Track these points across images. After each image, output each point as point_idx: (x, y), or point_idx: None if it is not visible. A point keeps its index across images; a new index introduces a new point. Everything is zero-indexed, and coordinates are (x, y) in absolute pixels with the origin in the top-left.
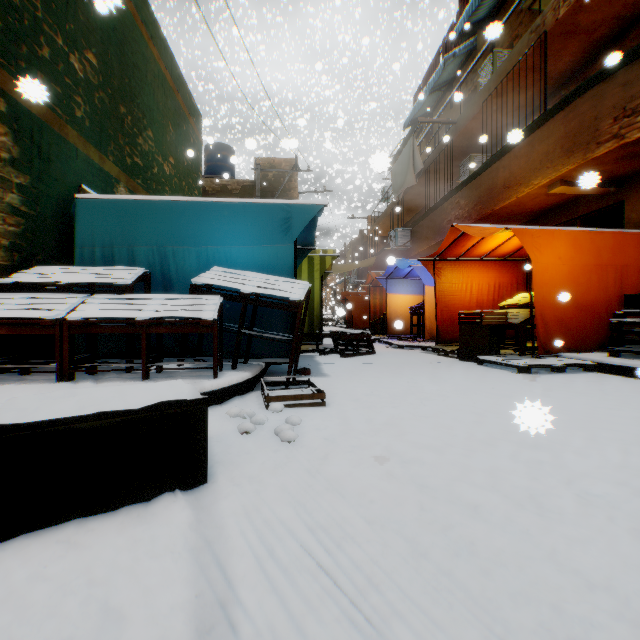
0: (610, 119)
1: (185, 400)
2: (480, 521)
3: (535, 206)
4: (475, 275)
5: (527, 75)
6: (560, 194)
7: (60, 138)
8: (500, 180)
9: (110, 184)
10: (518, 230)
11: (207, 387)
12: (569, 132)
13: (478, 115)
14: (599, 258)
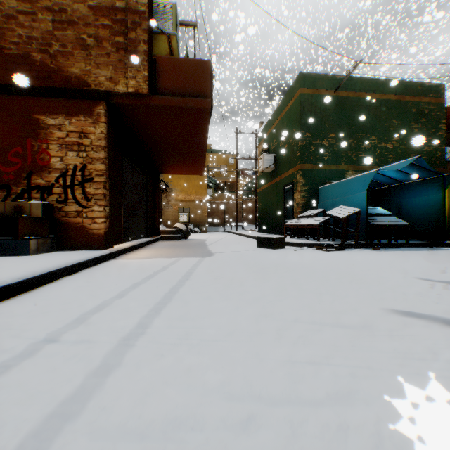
0: None
1: (302, 244)
2: (275, 254)
3: None
4: None
5: None
6: None
7: (318, 170)
8: None
9: (342, 174)
10: None
11: (308, 242)
12: None
13: None
14: None
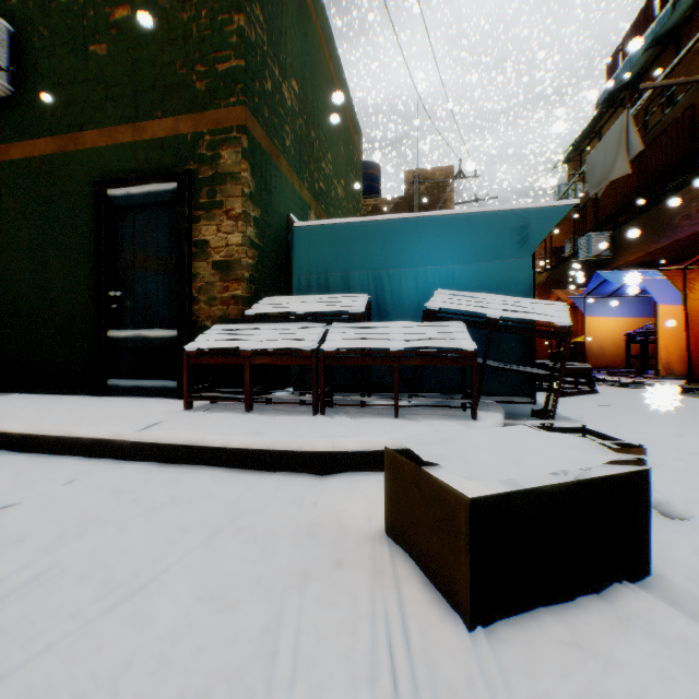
0: None
1: None
2: None
3: None
4: None
5: None
6: None
7: (276, 169)
8: None
9: (305, 212)
10: None
11: None
12: None
13: None
14: None
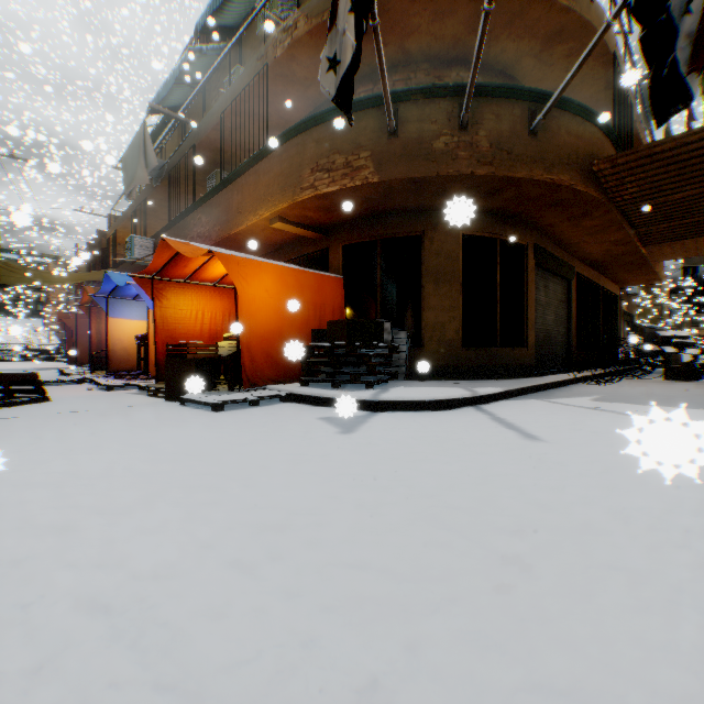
0: (310, 169)
1: None
2: None
3: (268, 238)
4: (208, 302)
5: (260, 104)
6: (286, 231)
7: None
8: (235, 203)
9: None
10: (224, 255)
11: None
12: (284, 171)
13: (219, 127)
14: (304, 295)
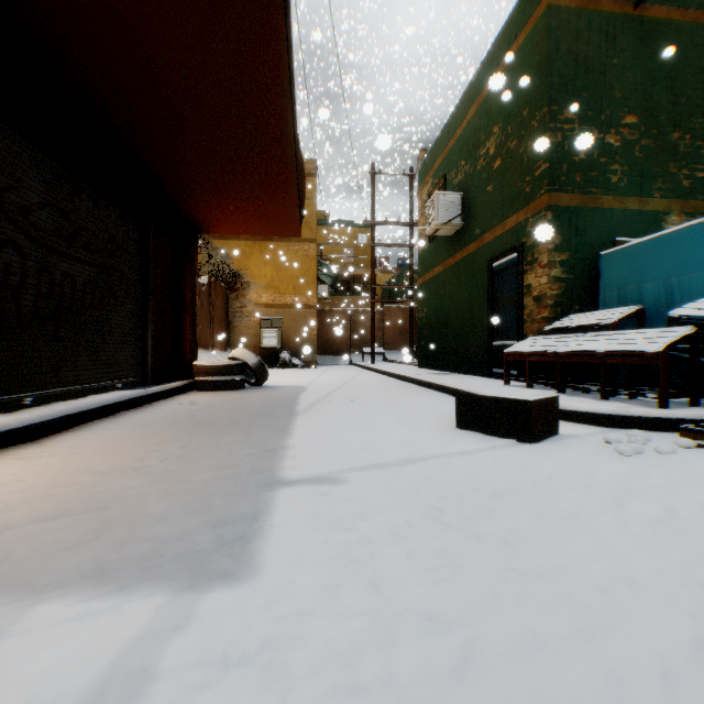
0: None
1: (606, 417)
2: (598, 502)
3: None
4: None
5: None
6: None
7: (592, 211)
8: None
9: (652, 221)
10: None
11: (631, 411)
12: None
13: None
14: None
